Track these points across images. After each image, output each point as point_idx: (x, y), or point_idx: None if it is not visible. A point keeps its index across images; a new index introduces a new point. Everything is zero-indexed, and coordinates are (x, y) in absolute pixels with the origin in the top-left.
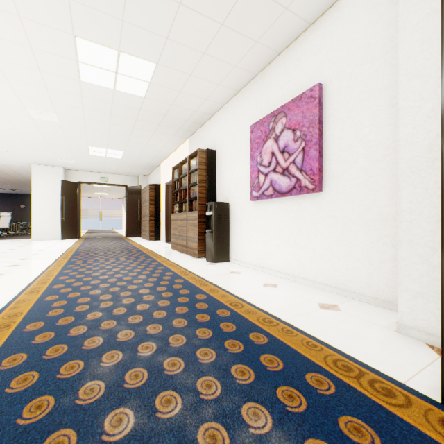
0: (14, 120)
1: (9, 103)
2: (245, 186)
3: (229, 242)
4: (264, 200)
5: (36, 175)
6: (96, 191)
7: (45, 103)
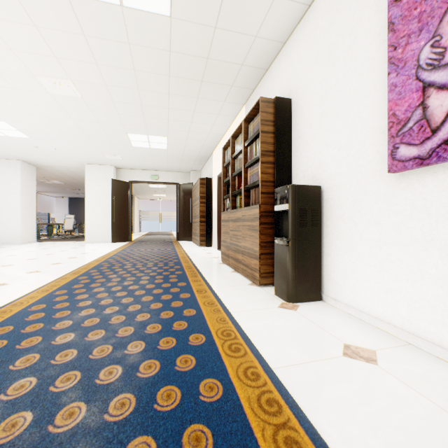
0: (35, 101)
1: (14, 71)
2: (368, 143)
3: (321, 262)
4: (445, 164)
5: (89, 175)
6: (153, 192)
7: (49, 61)
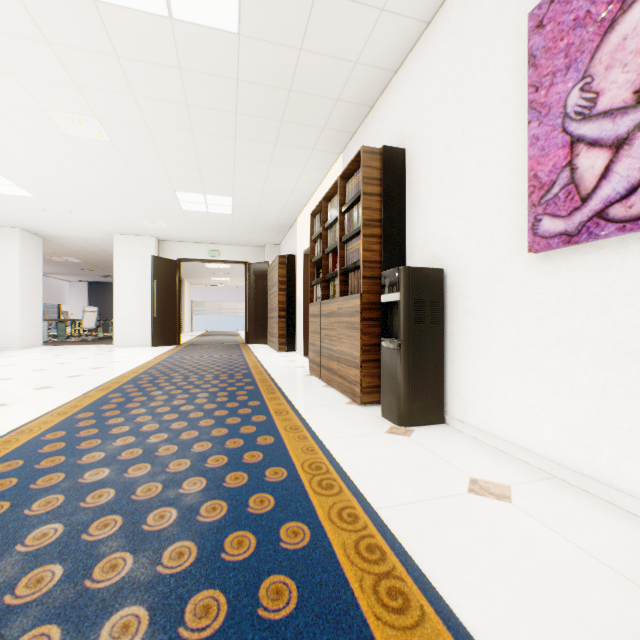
0: (45, 145)
1: (15, 103)
2: (504, 212)
3: (444, 372)
4: (598, 243)
5: (119, 250)
6: (212, 275)
7: (66, 90)
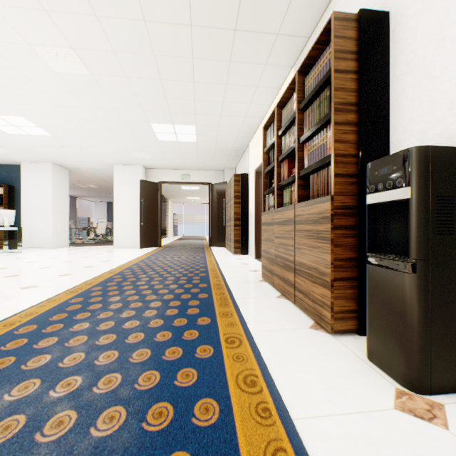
0: (43, 85)
1: (6, 41)
2: None
3: None
4: None
5: (117, 176)
6: (187, 195)
7: (40, 18)
